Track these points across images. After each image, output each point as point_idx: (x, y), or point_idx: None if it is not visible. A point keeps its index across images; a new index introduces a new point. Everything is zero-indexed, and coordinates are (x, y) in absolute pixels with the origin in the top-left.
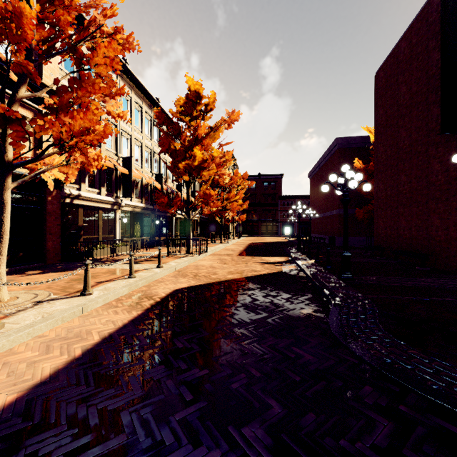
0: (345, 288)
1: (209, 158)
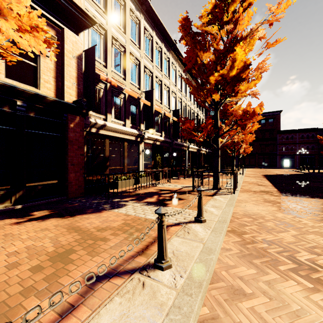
0: None
1: None
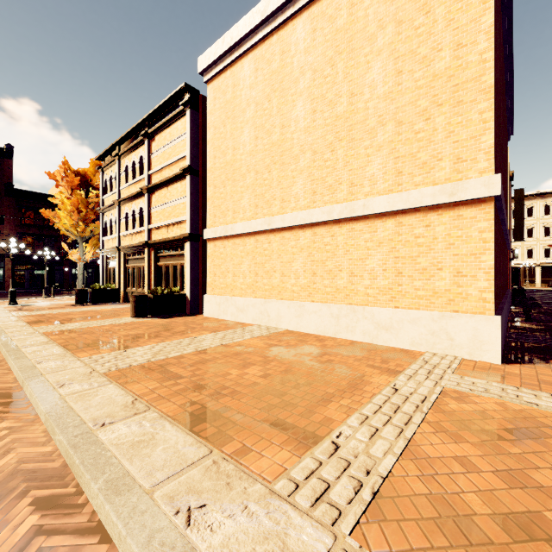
0: None
1: None
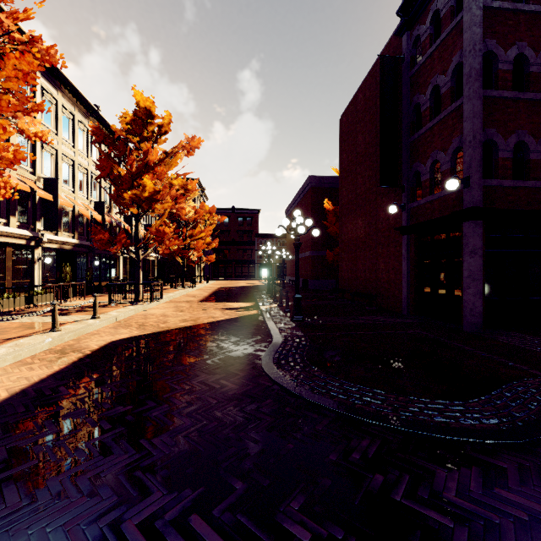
0: (292, 328)
1: (165, 188)
